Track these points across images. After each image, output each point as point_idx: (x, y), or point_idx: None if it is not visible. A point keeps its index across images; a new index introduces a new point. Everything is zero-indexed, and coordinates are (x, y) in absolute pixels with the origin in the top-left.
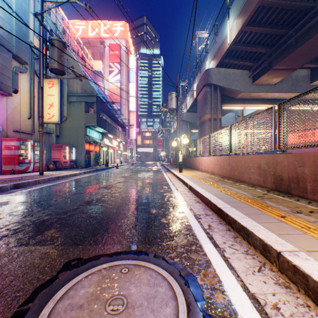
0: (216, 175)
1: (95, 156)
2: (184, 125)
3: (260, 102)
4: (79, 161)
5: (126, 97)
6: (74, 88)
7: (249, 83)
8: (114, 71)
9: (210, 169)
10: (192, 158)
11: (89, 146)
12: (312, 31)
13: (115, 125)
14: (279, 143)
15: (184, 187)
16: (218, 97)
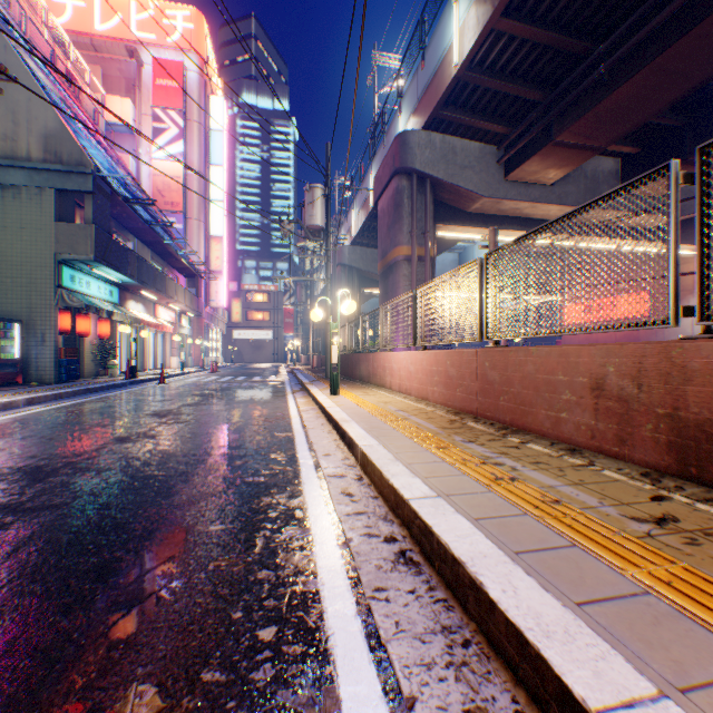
0: (435, 404)
1: (98, 350)
2: (346, 277)
3: (520, 225)
4: (35, 364)
5: (201, 201)
6: (20, 144)
7: (499, 177)
8: (168, 130)
9: (416, 386)
10: (365, 356)
11: (71, 321)
12: (653, 46)
13: (166, 269)
14: (702, 298)
15: (345, 455)
16: (428, 204)
